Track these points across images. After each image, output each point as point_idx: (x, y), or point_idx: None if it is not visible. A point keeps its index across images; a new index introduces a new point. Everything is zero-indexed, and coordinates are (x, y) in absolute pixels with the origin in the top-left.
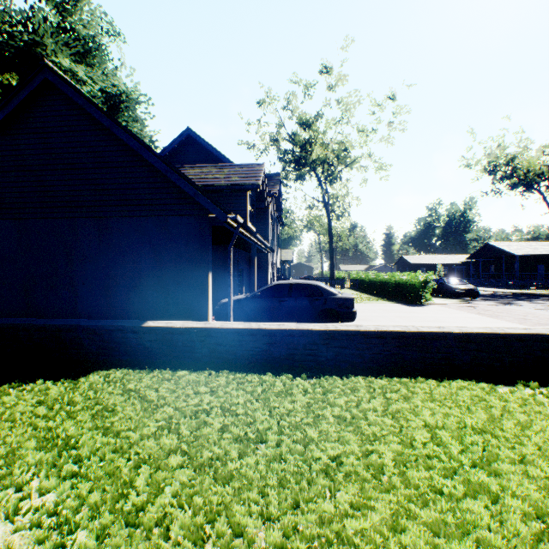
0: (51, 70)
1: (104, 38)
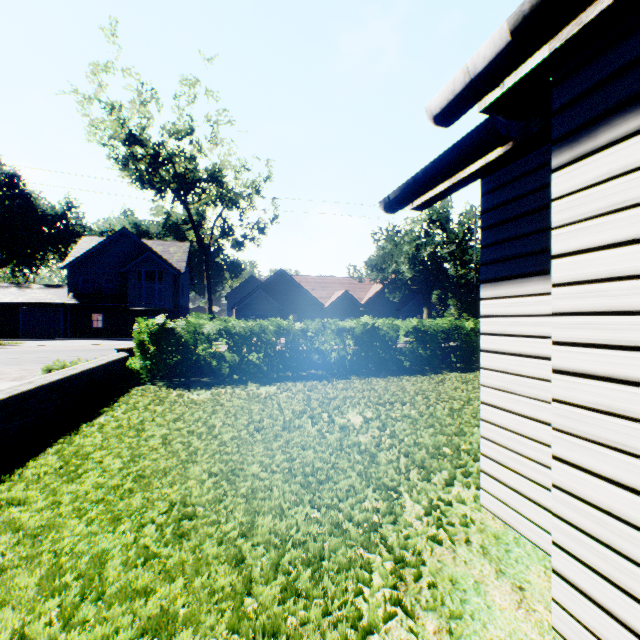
0: None
1: None
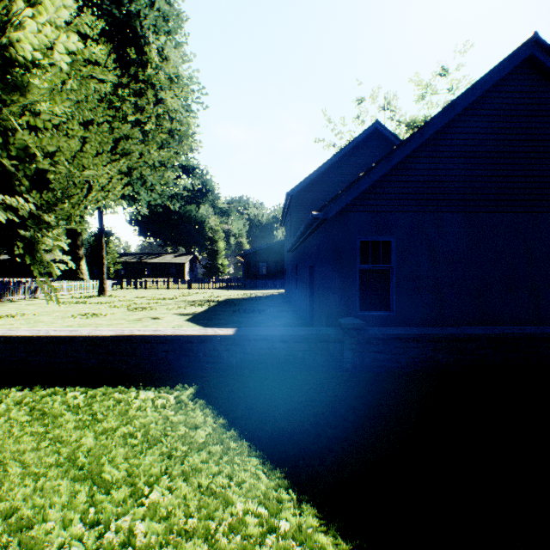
0: (545, 46)
1: (183, 17)
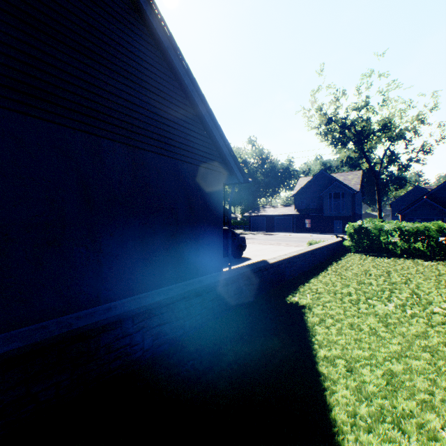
0: None
1: None
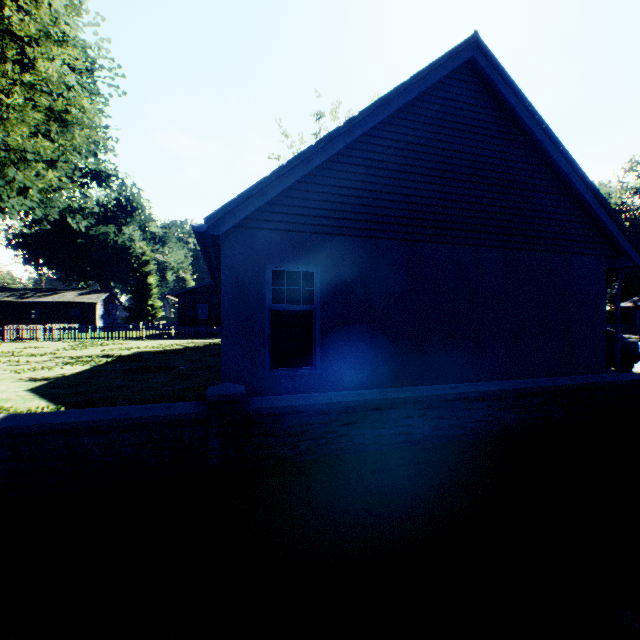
0: (486, 50)
1: None
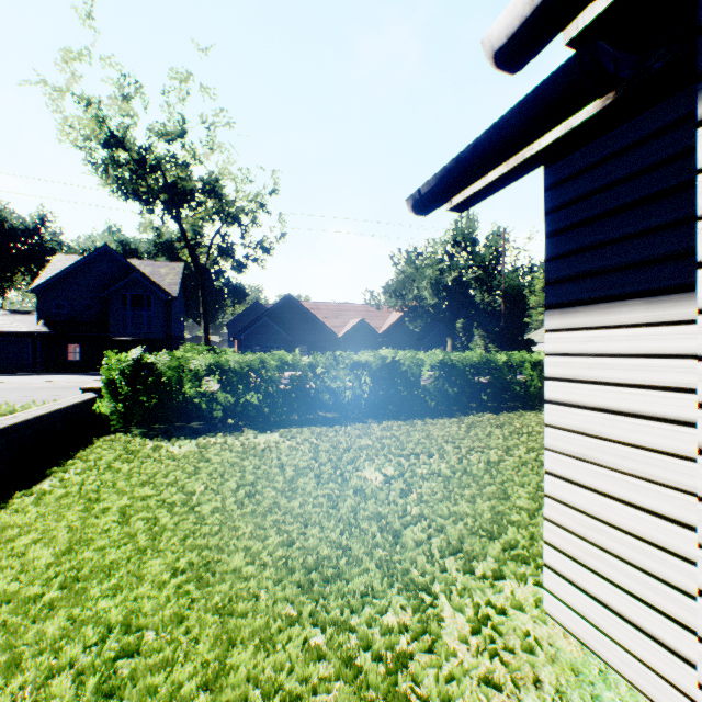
0: None
1: None
